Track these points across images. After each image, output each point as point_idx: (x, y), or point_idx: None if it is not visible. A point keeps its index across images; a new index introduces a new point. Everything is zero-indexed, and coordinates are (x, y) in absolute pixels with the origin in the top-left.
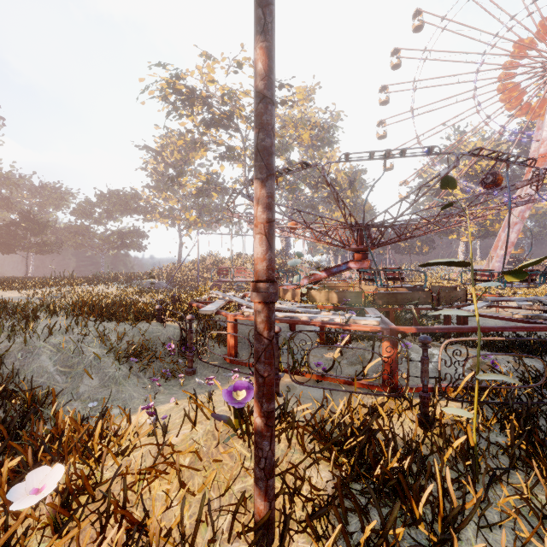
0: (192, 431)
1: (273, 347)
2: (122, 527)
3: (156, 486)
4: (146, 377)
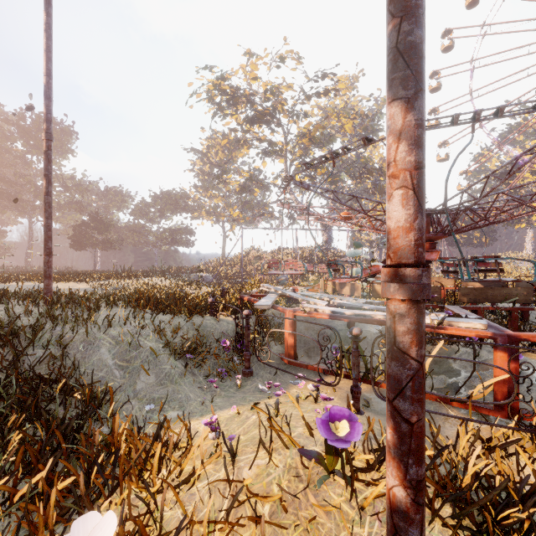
0: (268, 463)
1: (423, 373)
2: None
3: None
4: (201, 375)
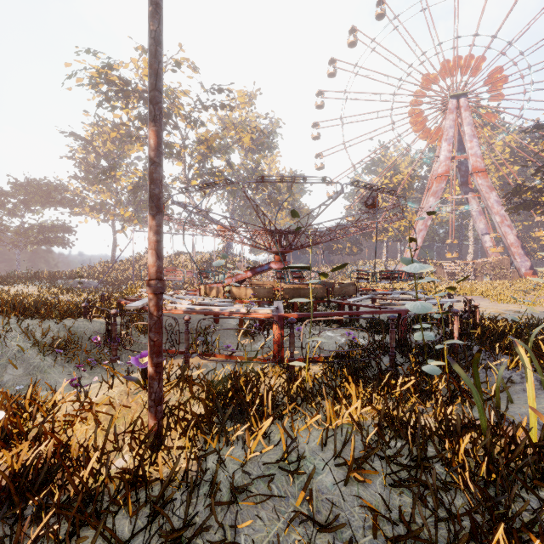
0: (109, 392)
1: (161, 322)
2: (52, 440)
3: (78, 421)
4: (72, 367)
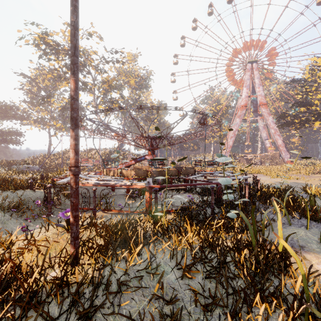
0: (46, 233)
1: (77, 191)
2: (10, 263)
3: (26, 251)
4: (22, 219)
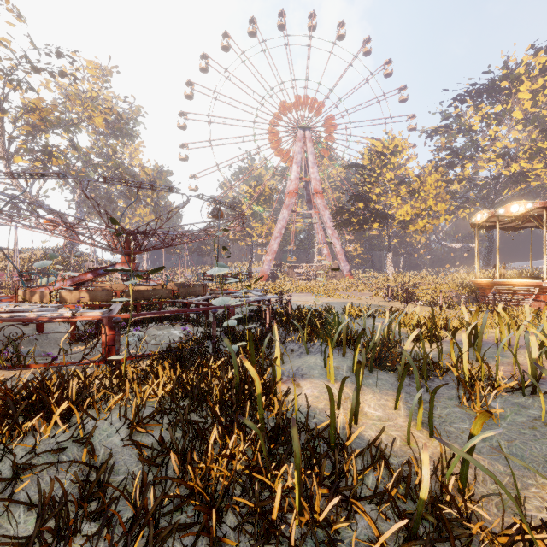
0: None
1: None
2: None
3: None
4: None
